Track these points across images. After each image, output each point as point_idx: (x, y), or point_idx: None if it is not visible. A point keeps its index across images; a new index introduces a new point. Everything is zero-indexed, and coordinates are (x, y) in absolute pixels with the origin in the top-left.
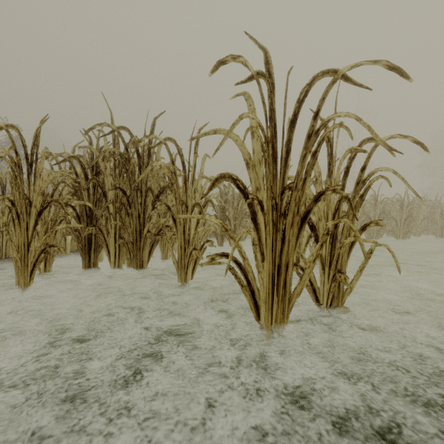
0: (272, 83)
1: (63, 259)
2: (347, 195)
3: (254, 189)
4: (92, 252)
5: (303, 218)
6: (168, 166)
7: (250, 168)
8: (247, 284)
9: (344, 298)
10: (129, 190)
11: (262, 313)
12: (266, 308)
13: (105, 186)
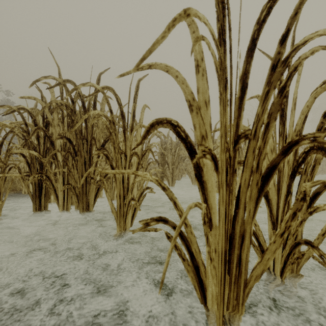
0: (223, 2)
1: (24, 199)
2: (323, 146)
3: (198, 138)
4: (43, 195)
5: (265, 176)
6: (106, 115)
7: (194, 111)
8: (189, 258)
9: (300, 264)
10: (75, 139)
11: (209, 295)
12: (218, 302)
13: (53, 135)
